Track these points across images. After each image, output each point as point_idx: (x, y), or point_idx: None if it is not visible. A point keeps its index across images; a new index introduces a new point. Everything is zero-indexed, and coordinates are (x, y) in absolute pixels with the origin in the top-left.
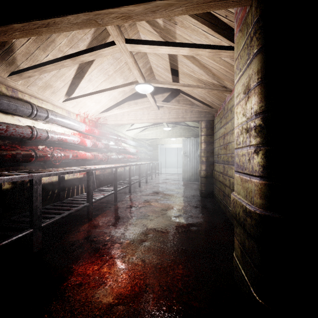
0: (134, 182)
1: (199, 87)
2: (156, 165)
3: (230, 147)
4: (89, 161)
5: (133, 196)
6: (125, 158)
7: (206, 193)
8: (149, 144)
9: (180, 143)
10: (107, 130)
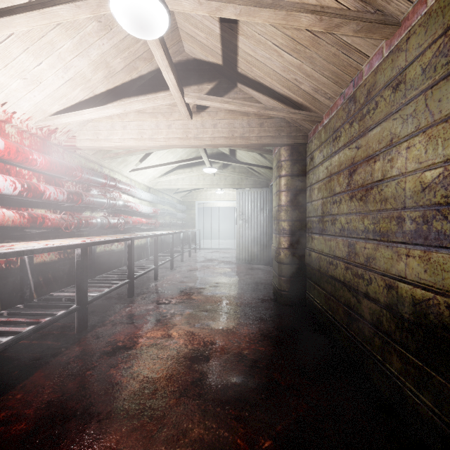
0: (144, 271)
1: (305, 10)
2: (192, 236)
3: (388, 191)
4: (19, 231)
5: (135, 307)
6: (129, 223)
7: (291, 295)
8: (180, 201)
9: (230, 199)
10: (80, 165)
